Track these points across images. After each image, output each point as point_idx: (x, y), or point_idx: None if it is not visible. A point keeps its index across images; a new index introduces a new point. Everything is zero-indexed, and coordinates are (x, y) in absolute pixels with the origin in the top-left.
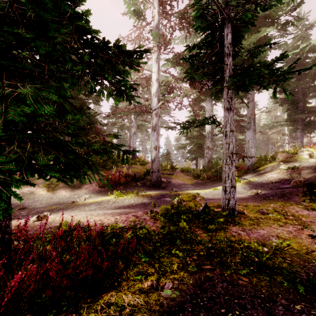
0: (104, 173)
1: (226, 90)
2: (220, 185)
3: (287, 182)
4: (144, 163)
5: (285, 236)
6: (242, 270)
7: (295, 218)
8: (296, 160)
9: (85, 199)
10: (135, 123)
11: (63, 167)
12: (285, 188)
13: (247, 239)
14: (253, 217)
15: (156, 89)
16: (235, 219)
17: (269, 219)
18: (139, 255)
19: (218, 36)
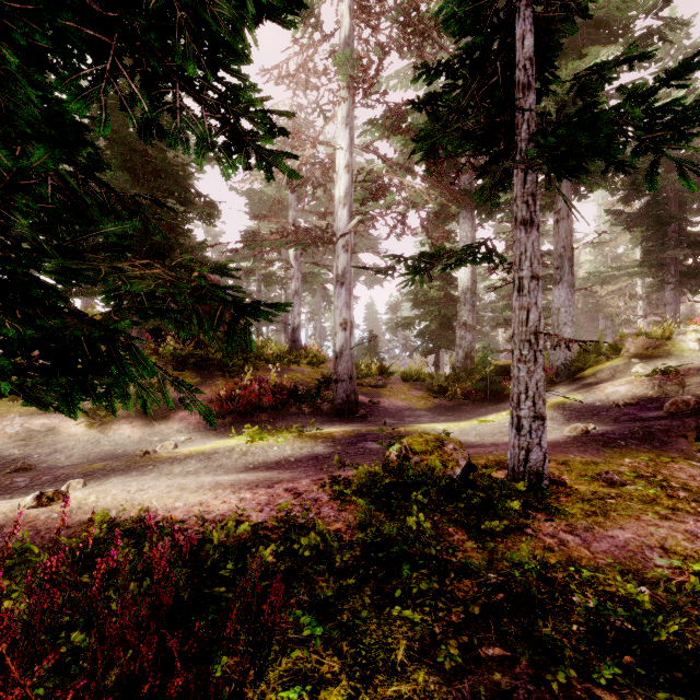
0: (225, 383)
1: (522, 174)
2: (494, 412)
3: (653, 406)
4: (318, 360)
5: (683, 549)
6: (600, 670)
7: (694, 497)
8: (670, 354)
9: (177, 445)
10: (298, 270)
11: (43, 363)
12: (650, 419)
13: (586, 557)
14: (588, 492)
15: (345, 189)
16: (544, 499)
17: (630, 499)
18: (297, 615)
19: (496, 49)
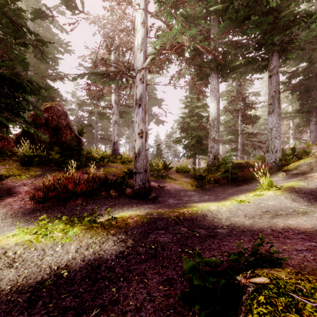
0: (59, 174)
1: None
2: (239, 193)
3: None
4: (127, 160)
5: None
6: None
7: None
8: None
9: None
10: (116, 109)
11: None
12: None
13: None
14: None
15: (141, 38)
16: None
17: None
18: None
19: None
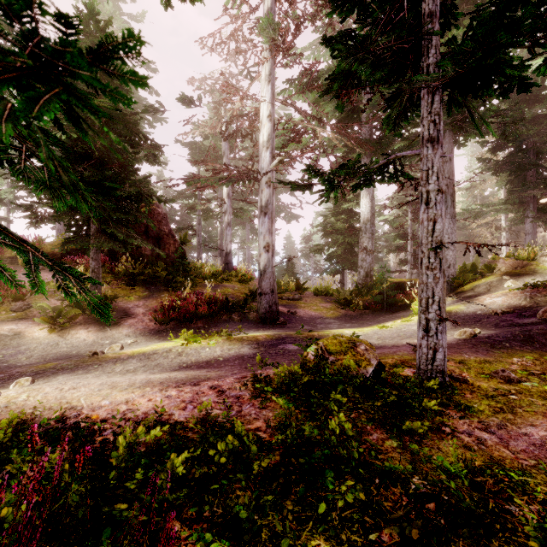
0: (168, 296)
1: (429, 96)
2: (390, 320)
3: (527, 313)
4: (246, 278)
5: None
6: None
7: None
8: (536, 272)
9: (123, 347)
10: (230, 206)
11: None
12: (527, 324)
13: (508, 457)
14: (490, 389)
15: (268, 134)
16: (452, 396)
17: (531, 395)
18: (206, 541)
19: None
